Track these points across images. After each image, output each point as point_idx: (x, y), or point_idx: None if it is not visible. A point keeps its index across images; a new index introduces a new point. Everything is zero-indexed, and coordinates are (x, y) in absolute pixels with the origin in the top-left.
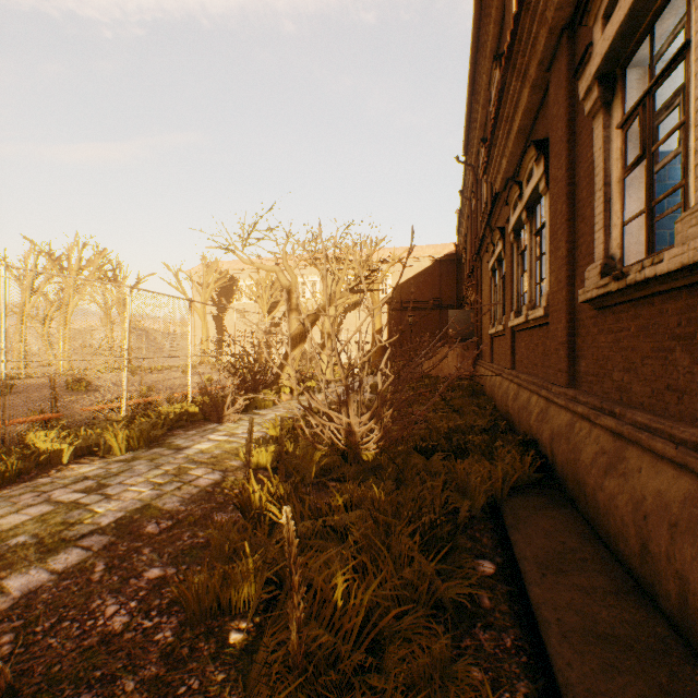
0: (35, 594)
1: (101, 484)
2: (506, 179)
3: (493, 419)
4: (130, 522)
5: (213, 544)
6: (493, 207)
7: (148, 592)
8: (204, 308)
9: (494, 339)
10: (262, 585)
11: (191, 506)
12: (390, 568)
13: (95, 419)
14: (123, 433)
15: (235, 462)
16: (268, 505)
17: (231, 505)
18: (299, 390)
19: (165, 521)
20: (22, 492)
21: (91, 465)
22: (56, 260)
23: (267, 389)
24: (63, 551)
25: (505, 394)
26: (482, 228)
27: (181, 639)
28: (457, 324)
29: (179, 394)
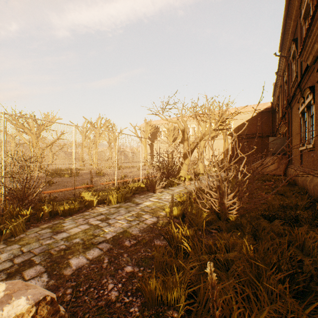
0: (80, 269)
1: (107, 218)
2: (316, 56)
3: (309, 201)
4: (118, 239)
5: (155, 259)
6: (303, 76)
7: (126, 280)
8: (145, 141)
9: (303, 153)
10: (186, 296)
11: (143, 234)
12: (266, 300)
13: (105, 187)
14: (115, 195)
15: (162, 213)
16: (182, 241)
17: (162, 236)
18: (188, 178)
19: (132, 240)
20: (79, 217)
21: (103, 208)
22: (93, 124)
23: (174, 178)
24: (92, 249)
25: (317, 186)
26: (292, 90)
27: (142, 315)
28: (274, 145)
29: (136, 178)
